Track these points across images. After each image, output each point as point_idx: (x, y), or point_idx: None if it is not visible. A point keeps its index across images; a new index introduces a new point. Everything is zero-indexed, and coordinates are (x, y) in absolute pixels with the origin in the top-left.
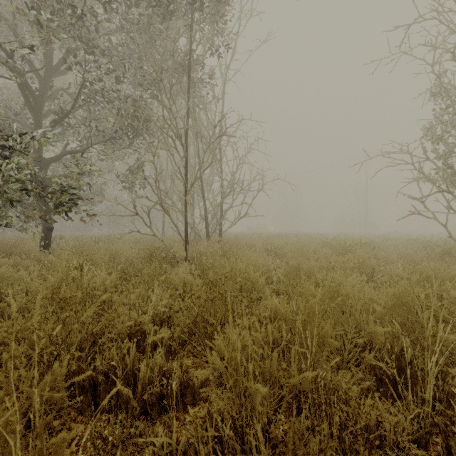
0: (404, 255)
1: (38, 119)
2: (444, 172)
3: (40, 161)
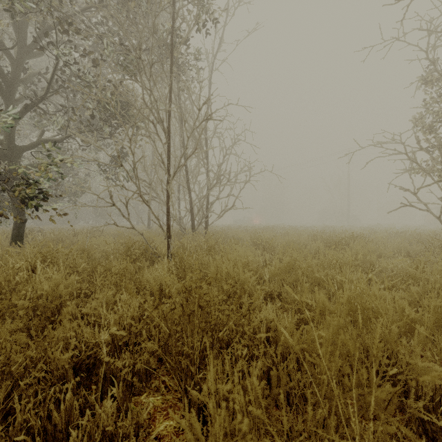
0: (399, 249)
1: (9, 103)
2: (439, 162)
3: (12, 148)
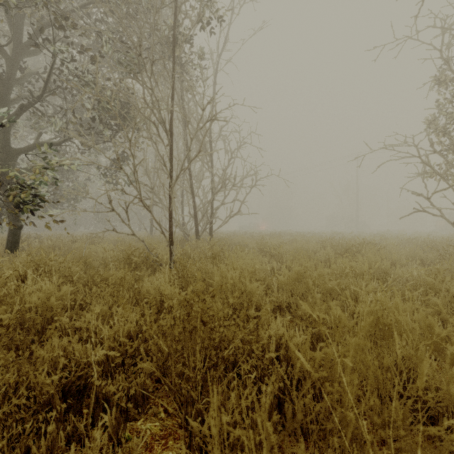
0: (412, 256)
1: (4, 103)
2: None
3: (7, 151)
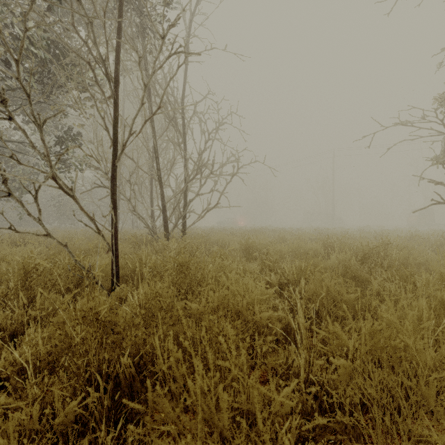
0: None
1: None
2: None
3: None
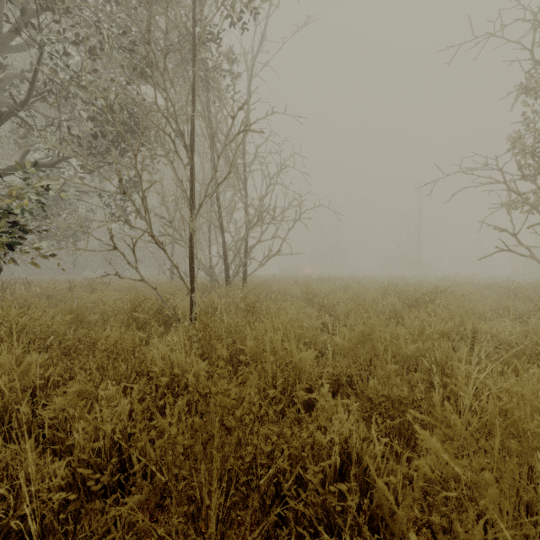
0: (497, 307)
1: None
2: None
3: None
